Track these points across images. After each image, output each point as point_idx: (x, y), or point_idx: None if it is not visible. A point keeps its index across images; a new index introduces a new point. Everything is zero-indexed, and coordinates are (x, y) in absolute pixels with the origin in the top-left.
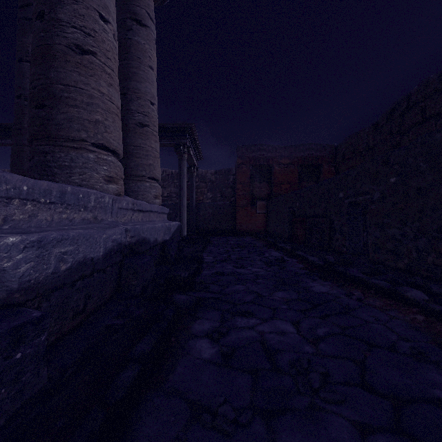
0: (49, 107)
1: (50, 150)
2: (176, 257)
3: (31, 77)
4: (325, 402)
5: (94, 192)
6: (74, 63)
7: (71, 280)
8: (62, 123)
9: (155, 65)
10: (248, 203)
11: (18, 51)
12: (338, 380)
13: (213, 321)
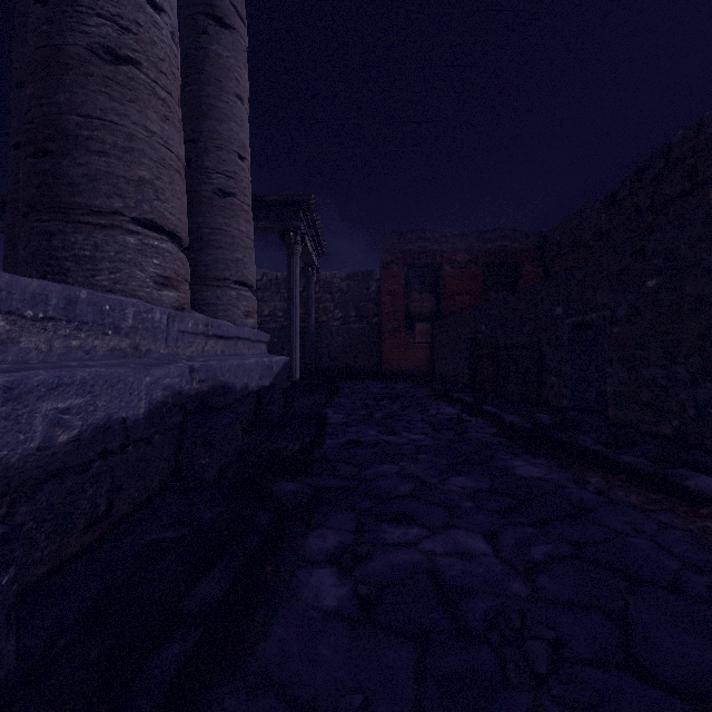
0: (56, 154)
1: (57, 230)
2: (281, 416)
3: (26, 102)
4: (562, 706)
5: (134, 302)
6: (102, 78)
7: (80, 461)
8: (79, 183)
9: (246, 93)
10: (401, 326)
11: (17, 69)
12: (581, 656)
13: (343, 532)
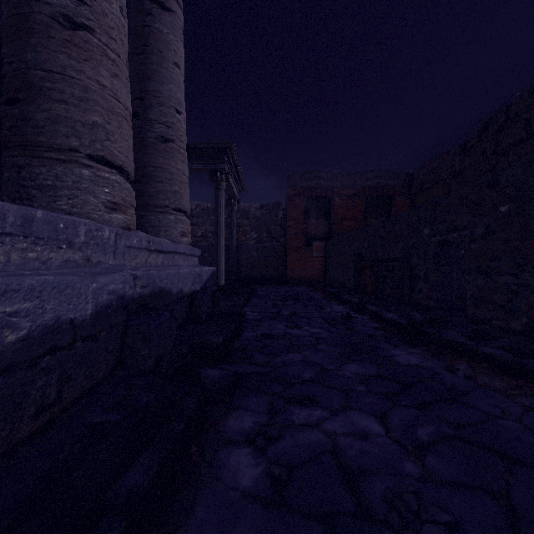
0: (24, 102)
1: (25, 164)
2: (209, 314)
3: (0, 60)
4: None
5: (86, 222)
6: (61, 40)
7: (30, 357)
8: (43, 125)
9: (182, 62)
10: (302, 244)
11: None
12: None
13: (258, 413)
